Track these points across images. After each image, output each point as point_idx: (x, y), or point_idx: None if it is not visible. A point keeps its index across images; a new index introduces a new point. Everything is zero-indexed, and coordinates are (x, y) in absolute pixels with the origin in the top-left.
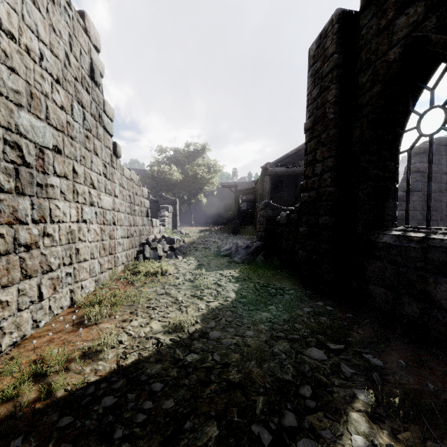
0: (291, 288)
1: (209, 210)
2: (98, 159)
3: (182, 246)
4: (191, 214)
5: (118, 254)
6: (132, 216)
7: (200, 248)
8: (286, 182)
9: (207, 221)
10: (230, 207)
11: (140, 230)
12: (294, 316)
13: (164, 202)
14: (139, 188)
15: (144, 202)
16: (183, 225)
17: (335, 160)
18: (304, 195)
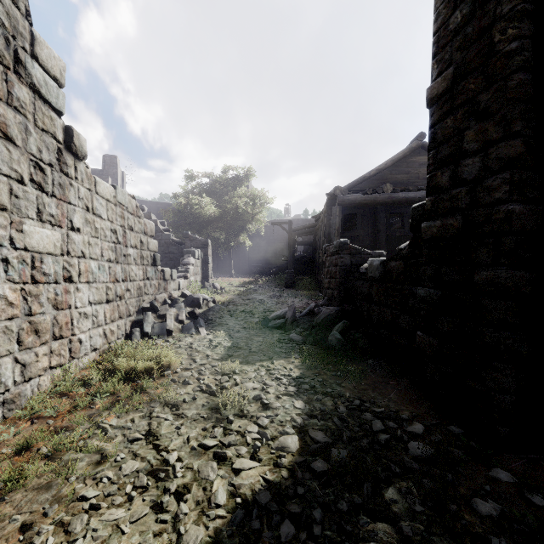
0: (410, 412)
1: (254, 256)
2: (14, 149)
3: (211, 310)
4: (231, 260)
5: (81, 335)
6: (120, 266)
7: (238, 314)
8: (361, 216)
9: (253, 269)
10: (281, 252)
11: (140, 286)
12: (464, 540)
13: (191, 244)
14: (137, 220)
15: (149, 243)
16: (221, 275)
17: (522, 142)
18: (428, 226)
